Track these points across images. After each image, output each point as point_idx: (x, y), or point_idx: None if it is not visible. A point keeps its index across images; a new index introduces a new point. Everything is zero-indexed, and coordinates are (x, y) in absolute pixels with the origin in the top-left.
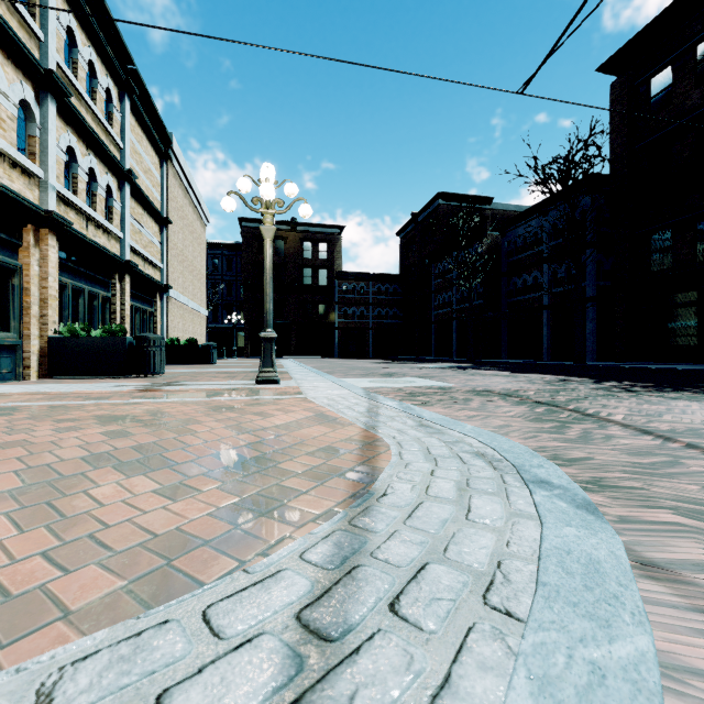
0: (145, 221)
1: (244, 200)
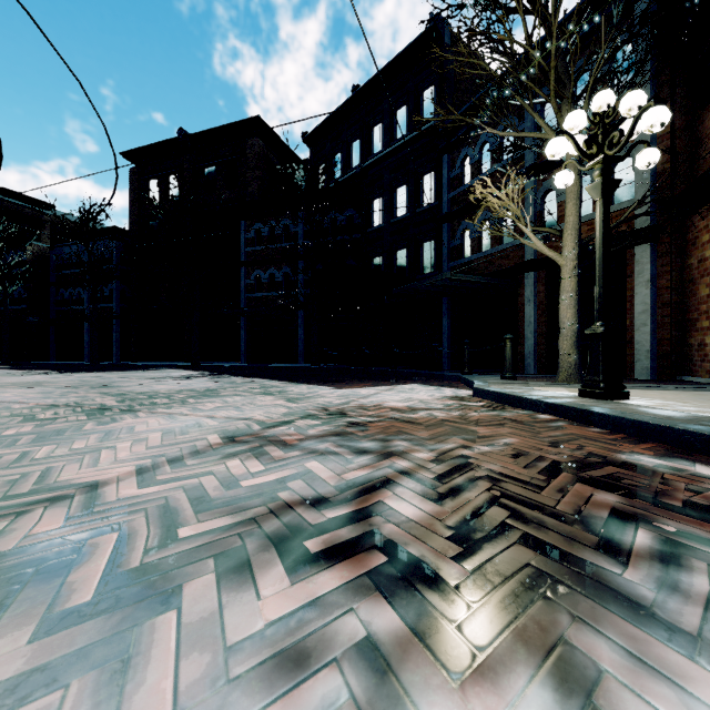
0: None
1: None
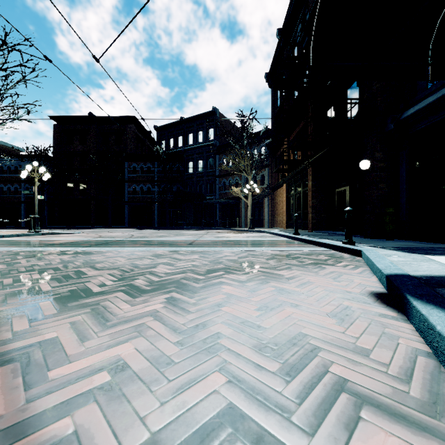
0: None
1: None
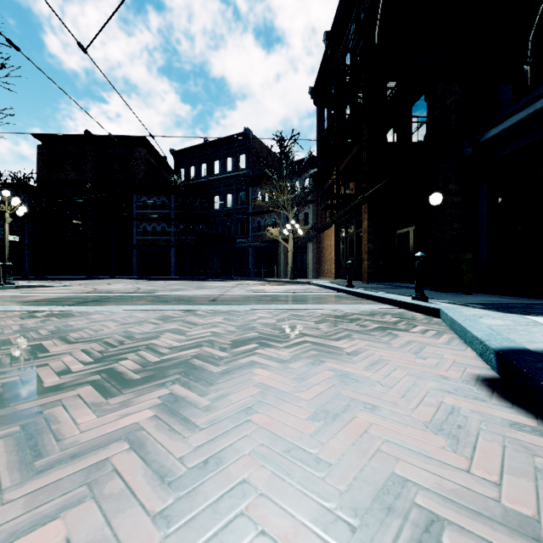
0: None
1: None
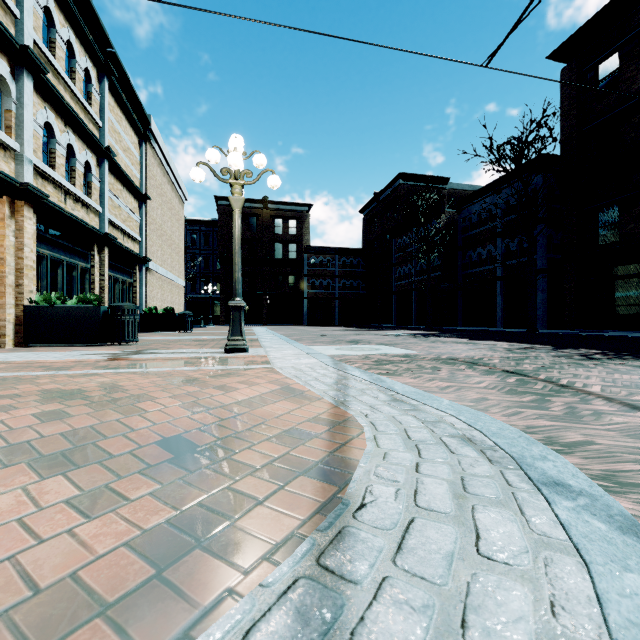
0: (124, 197)
1: (213, 171)
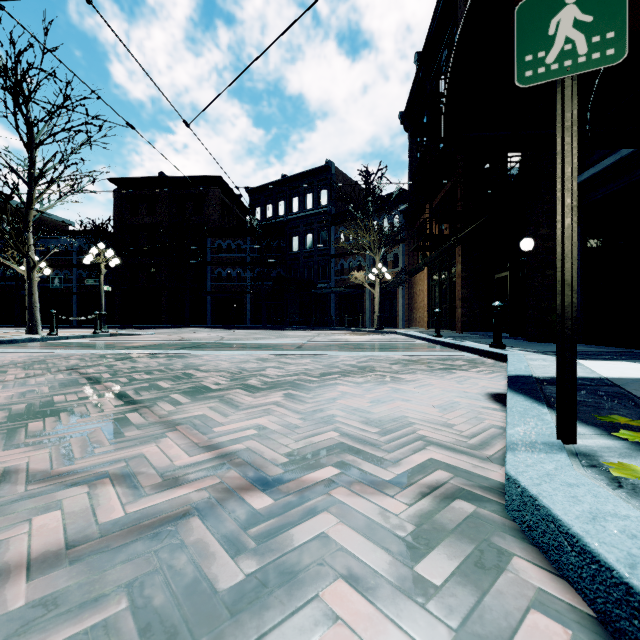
0: None
1: None
